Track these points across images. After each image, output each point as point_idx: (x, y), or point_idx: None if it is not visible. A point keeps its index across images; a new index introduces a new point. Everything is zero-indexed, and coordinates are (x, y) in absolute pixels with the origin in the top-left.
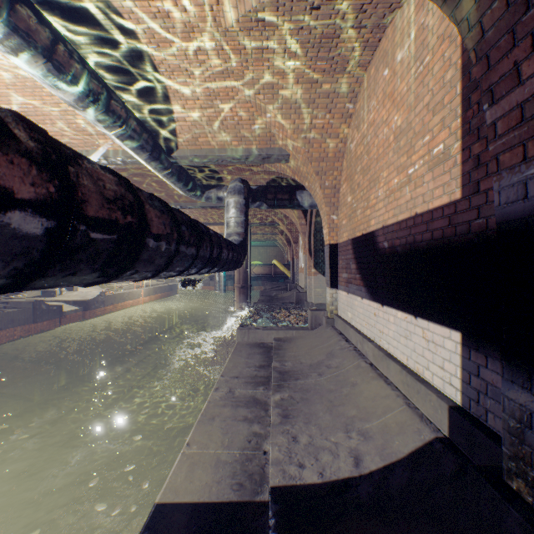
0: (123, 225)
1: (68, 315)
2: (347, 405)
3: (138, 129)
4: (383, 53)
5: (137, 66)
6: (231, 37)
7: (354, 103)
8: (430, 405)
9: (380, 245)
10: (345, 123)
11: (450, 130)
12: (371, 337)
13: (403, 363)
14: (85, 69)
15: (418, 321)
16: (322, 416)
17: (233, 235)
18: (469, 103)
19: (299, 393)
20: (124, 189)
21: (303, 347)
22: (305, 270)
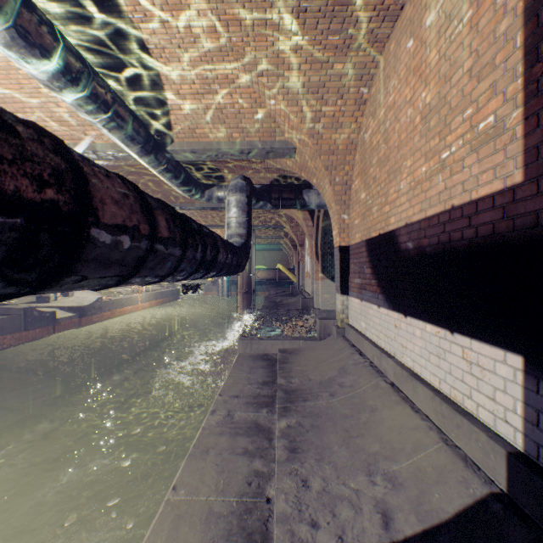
0: (35, 203)
1: (62, 322)
2: (367, 437)
3: (126, 117)
4: (406, 22)
5: (122, 41)
6: (229, 4)
7: (369, 86)
8: (478, 446)
9: (402, 246)
10: (358, 110)
11: (505, 96)
12: (391, 352)
13: (434, 386)
14: (59, 41)
15: (456, 338)
16: (337, 451)
17: (234, 237)
18: (537, 54)
19: (309, 418)
20: (46, 149)
21: (311, 360)
22: (312, 275)
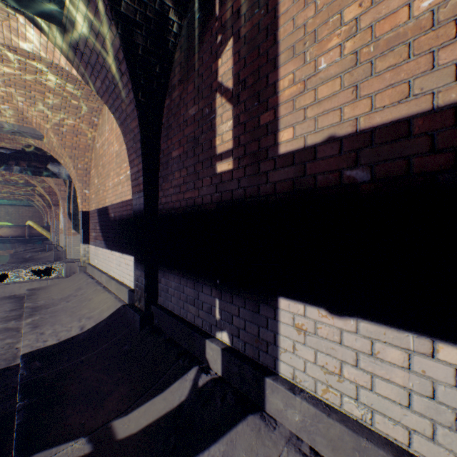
0: None
1: None
2: (84, 310)
3: None
4: None
5: None
6: None
7: (98, 118)
8: (124, 293)
9: (111, 215)
10: (92, 128)
11: None
12: (107, 271)
13: (119, 280)
14: None
15: (124, 256)
16: (65, 319)
17: None
18: None
19: (50, 314)
20: None
21: (57, 290)
22: (66, 231)
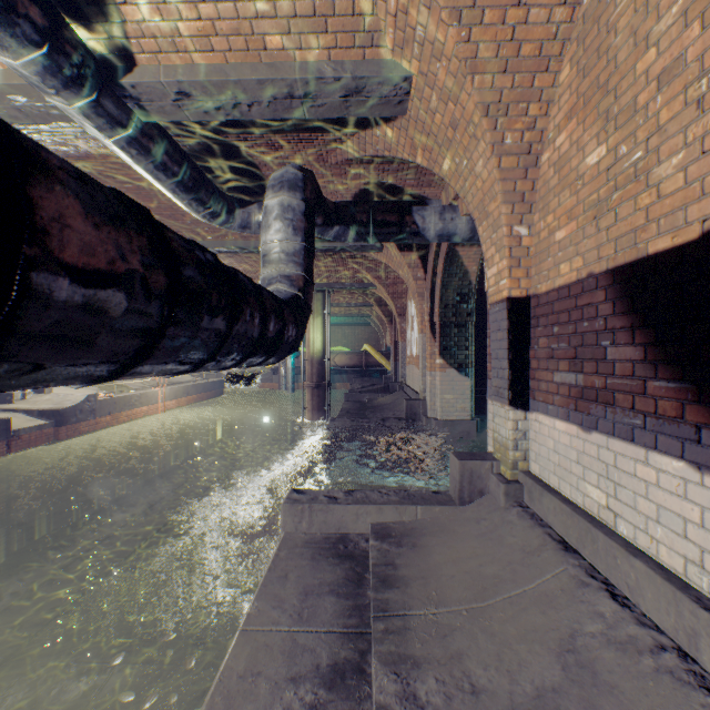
0: None
1: (24, 435)
2: None
3: None
4: None
5: None
6: None
7: None
8: None
9: None
10: None
11: None
12: None
13: None
14: None
15: None
16: None
17: (275, 281)
18: None
19: None
20: None
21: (455, 579)
22: (423, 361)
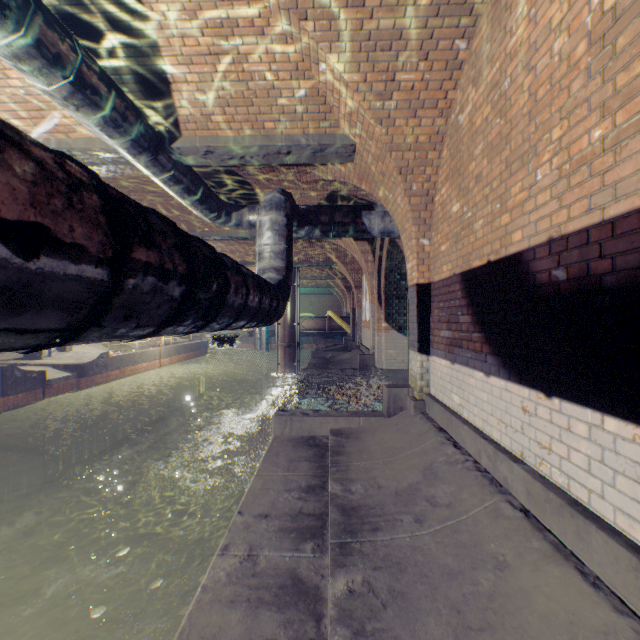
0: None
1: (55, 384)
2: (503, 637)
3: (103, 89)
4: None
5: None
6: None
7: (469, 38)
8: None
9: (540, 277)
10: (449, 79)
11: None
12: (514, 450)
13: (630, 538)
14: None
15: None
16: None
17: (268, 271)
18: None
19: (385, 573)
20: None
21: (378, 450)
22: (373, 324)
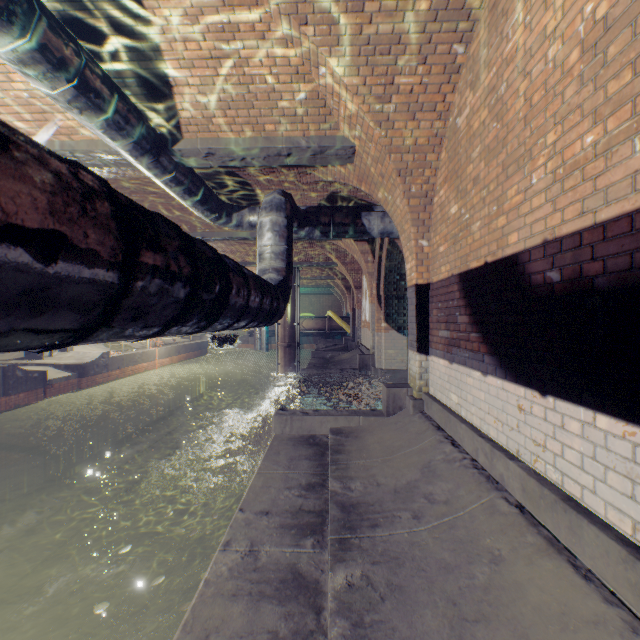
0: None
1: (56, 384)
2: (497, 627)
3: (106, 92)
4: None
5: None
6: None
7: (466, 42)
8: None
9: (535, 279)
10: (447, 82)
11: None
12: (510, 448)
13: (620, 532)
14: None
15: None
16: None
17: (268, 272)
18: None
19: (383, 568)
20: None
21: (377, 449)
22: (372, 325)
